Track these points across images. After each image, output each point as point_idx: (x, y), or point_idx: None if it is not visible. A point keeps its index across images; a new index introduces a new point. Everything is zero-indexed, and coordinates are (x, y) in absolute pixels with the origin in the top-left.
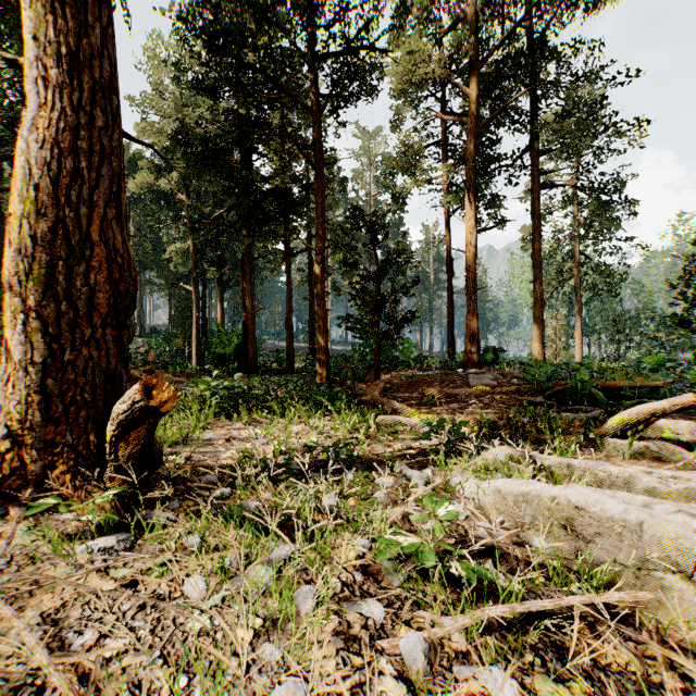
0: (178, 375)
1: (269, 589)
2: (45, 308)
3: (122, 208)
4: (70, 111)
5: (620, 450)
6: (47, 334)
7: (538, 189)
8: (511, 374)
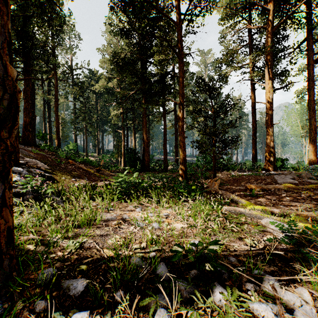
0: (113, 172)
1: None
2: None
3: None
4: None
5: None
6: None
7: (312, 63)
8: (304, 175)
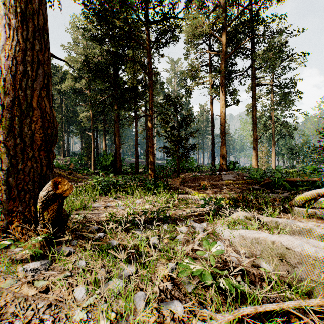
0: (84, 175)
1: (120, 294)
2: (8, 141)
3: (49, 91)
4: (22, 41)
5: (301, 213)
6: (9, 155)
7: (255, 86)
8: (242, 174)
